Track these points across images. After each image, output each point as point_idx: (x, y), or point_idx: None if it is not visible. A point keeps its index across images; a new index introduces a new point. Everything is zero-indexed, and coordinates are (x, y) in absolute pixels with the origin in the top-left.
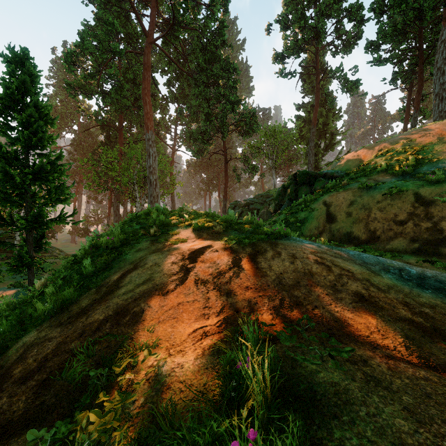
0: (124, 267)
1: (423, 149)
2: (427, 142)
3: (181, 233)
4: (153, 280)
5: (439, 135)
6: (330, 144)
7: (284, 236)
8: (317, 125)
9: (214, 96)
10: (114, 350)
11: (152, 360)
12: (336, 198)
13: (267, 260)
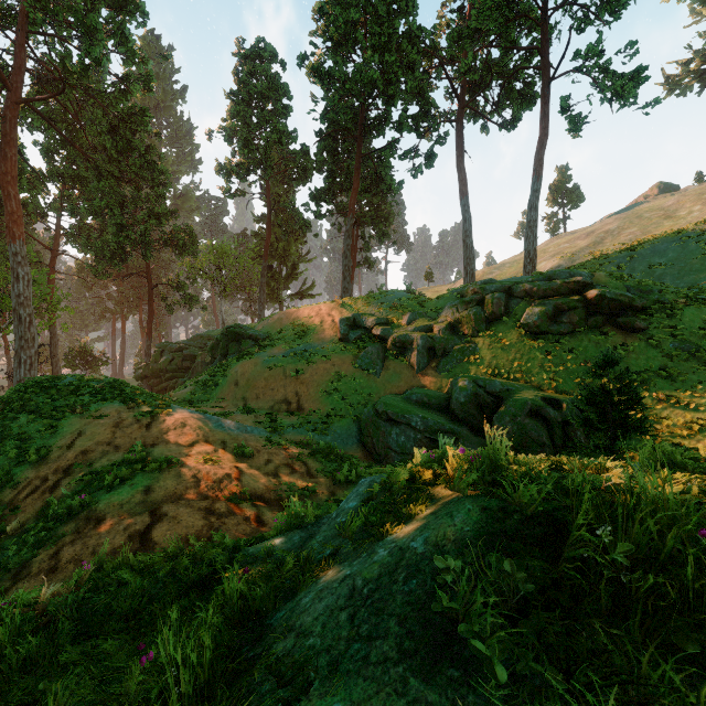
0: (67, 435)
1: (310, 329)
2: (316, 322)
3: (103, 410)
4: (96, 438)
5: (323, 318)
6: (293, 273)
7: (178, 407)
8: (277, 249)
9: (131, 199)
10: (89, 460)
11: (108, 457)
12: (244, 367)
13: (157, 424)
